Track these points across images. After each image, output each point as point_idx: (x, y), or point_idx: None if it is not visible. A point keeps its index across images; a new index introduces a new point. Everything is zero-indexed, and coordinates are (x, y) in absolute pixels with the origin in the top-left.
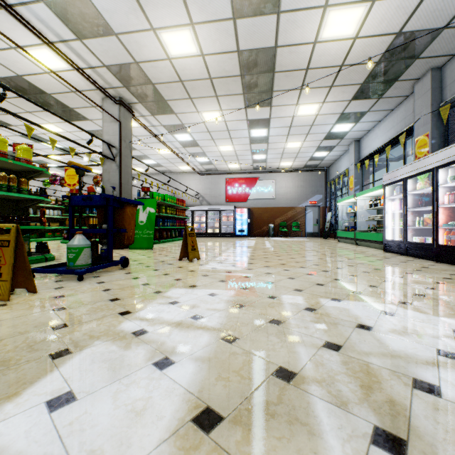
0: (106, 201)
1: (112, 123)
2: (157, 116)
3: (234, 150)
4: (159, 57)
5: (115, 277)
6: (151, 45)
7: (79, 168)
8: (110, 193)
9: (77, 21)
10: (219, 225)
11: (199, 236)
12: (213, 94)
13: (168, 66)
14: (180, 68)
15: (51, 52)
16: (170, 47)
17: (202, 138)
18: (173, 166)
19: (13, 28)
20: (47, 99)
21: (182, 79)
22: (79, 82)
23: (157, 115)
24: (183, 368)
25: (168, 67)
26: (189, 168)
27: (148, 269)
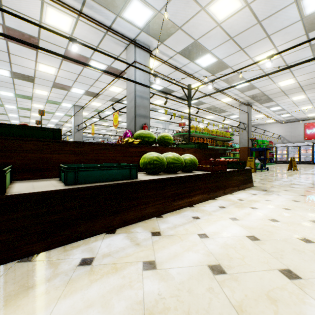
0: (264, 149)
1: (244, 114)
2: (263, 104)
3: (313, 107)
4: (274, 88)
5: (270, 172)
6: (271, 87)
7: (252, 139)
8: (243, 143)
9: (244, 89)
10: (298, 156)
11: (281, 163)
12: (301, 90)
13: (277, 89)
14: (283, 88)
15: (229, 98)
16: (280, 84)
17: (288, 107)
18: (261, 121)
19: (221, 96)
20: (216, 109)
21: (283, 90)
22: (233, 102)
23: (263, 104)
24: (312, 179)
25: (277, 89)
26: (273, 121)
27: (278, 171)
